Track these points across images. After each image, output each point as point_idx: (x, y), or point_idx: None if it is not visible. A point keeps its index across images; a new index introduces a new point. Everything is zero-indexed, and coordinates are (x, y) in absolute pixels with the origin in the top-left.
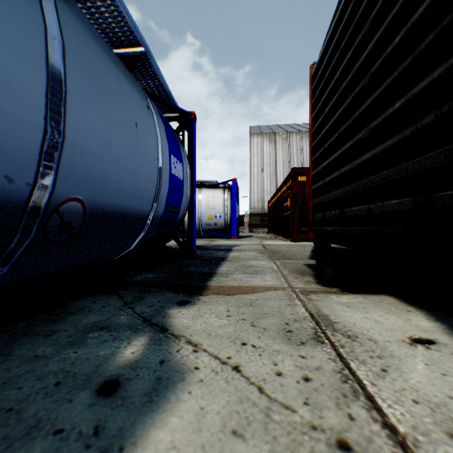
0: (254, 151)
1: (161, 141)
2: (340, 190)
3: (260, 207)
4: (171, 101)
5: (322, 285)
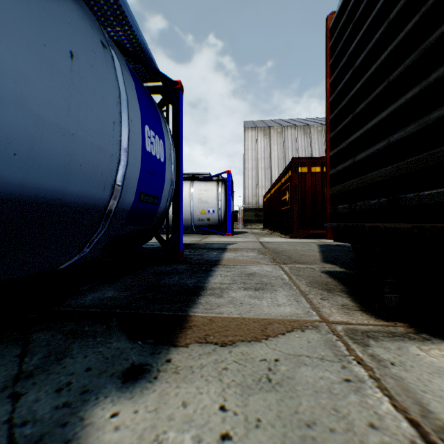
0: (248, 145)
1: (127, 101)
2: (390, 168)
3: (254, 202)
4: (150, 63)
5: (373, 316)
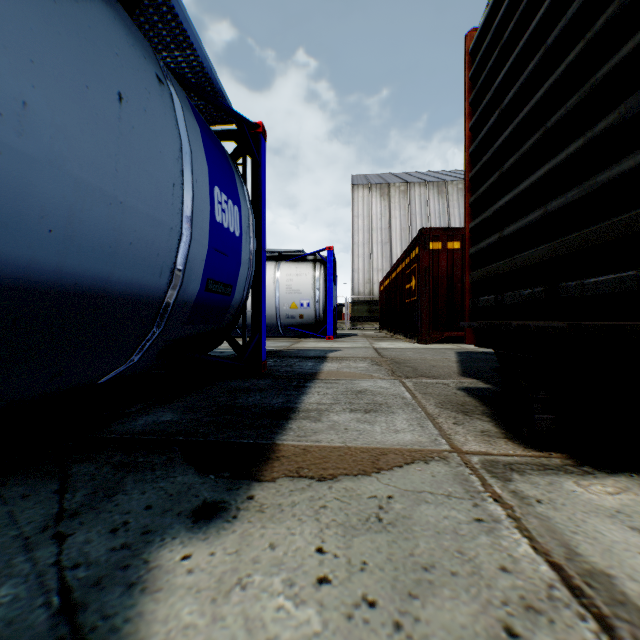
0: (358, 209)
1: (191, 155)
2: (547, 247)
3: (367, 291)
4: (220, 99)
5: (521, 445)
